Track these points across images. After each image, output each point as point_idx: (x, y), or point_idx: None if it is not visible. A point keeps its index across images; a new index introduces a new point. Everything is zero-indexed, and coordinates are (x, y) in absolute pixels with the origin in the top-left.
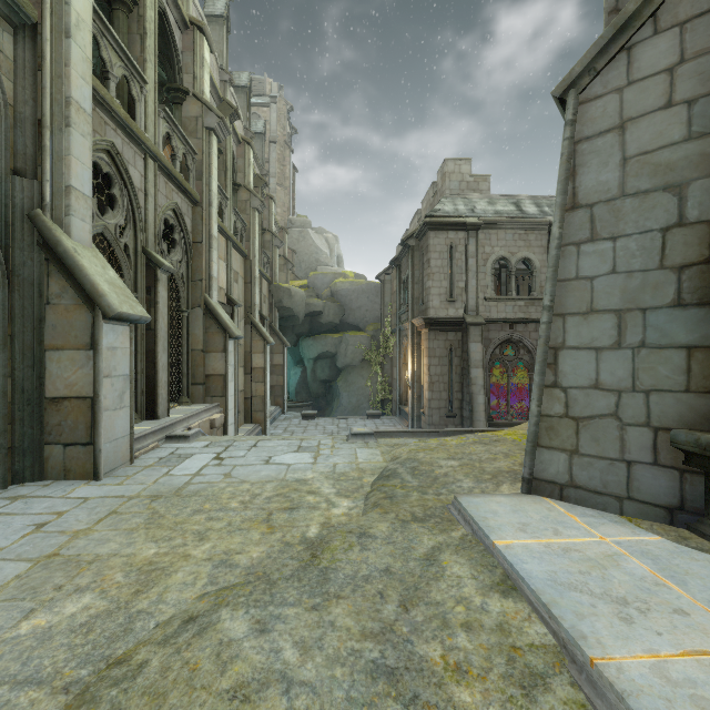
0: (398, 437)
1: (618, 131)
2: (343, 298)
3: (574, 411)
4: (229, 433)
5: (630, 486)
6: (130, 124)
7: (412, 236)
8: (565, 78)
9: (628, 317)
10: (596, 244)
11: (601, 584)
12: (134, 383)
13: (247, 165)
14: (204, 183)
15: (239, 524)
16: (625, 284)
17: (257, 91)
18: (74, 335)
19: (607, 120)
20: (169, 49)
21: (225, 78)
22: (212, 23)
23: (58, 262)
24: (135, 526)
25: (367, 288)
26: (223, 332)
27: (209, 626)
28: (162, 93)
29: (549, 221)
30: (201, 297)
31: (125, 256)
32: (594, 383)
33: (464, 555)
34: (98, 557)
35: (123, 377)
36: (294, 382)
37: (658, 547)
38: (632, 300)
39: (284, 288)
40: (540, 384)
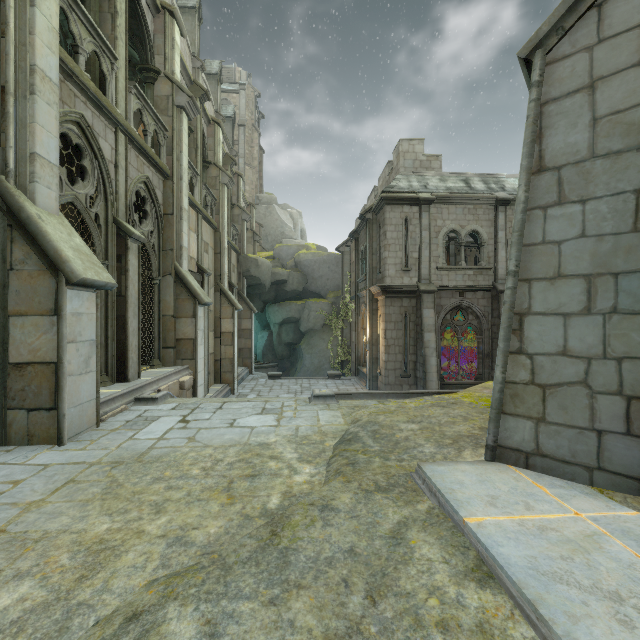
0: (358, 399)
1: (587, 91)
2: (306, 268)
3: (540, 378)
4: (198, 393)
5: (601, 456)
6: (100, 98)
7: (369, 211)
8: (531, 38)
9: (598, 282)
10: (564, 207)
11: (588, 573)
12: (105, 347)
13: (217, 144)
14: (175, 158)
15: (198, 493)
16: (595, 248)
17: (228, 79)
18: (38, 301)
19: (576, 80)
20: (141, 31)
21: (197, 64)
22: (185, 14)
23: (21, 228)
24: (91, 497)
25: (328, 259)
26: (193, 298)
27: (152, 627)
28: (136, 75)
29: (496, 196)
30: (172, 266)
31: (96, 225)
32: (561, 349)
33: (432, 532)
34: (46, 534)
35: (89, 342)
36: (261, 345)
37: (638, 524)
38: (603, 264)
39: (252, 259)
40: (505, 350)
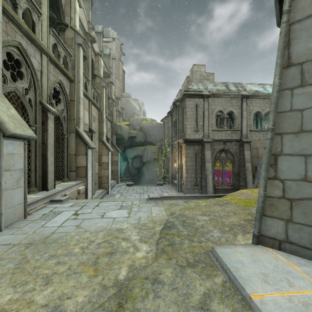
0: (173, 199)
1: None
2: (145, 130)
3: (288, 194)
4: (88, 195)
5: None
6: (31, 34)
7: (178, 101)
8: None
9: None
10: (305, 88)
11: None
12: (35, 172)
13: (100, 66)
14: (76, 71)
15: (75, 267)
16: None
17: (106, 35)
18: None
19: None
20: (57, 3)
21: (90, 26)
22: (84, 0)
23: None
24: (6, 271)
25: (157, 126)
26: (85, 145)
27: None
28: (56, 28)
29: (242, 94)
30: (74, 128)
31: (29, 105)
32: (303, 177)
33: (228, 305)
34: None
35: (19, 170)
36: (123, 168)
37: None
38: None
39: (118, 125)
40: (266, 177)
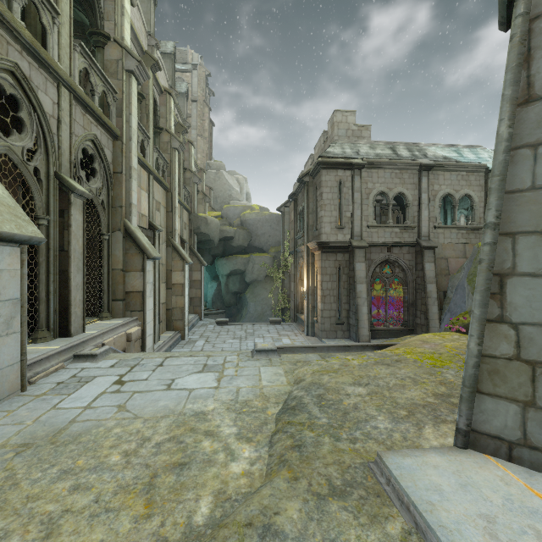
0: (300, 352)
1: None
2: (250, 226)
3: (528, 352)
4: (147, 343)
5: None
6: (37, 49)
7: (307, 174)
8: None
9: None
10: None
11: None
12: (46, 302)
13: (169, 112)
14: (124, 120)
15: (109, 498)
16: None
17: (182, 60)
18: None
19: None
20: None
21: (152, 42)
22: None
23: None
24: None
25: (270, 218)
26: (141, 253)
27: None
28: (89, 43)
29: (420, 162)
30: (121, 222)
31: (35, 179)
32: None
33: None
34: None
35: (12, 301)
36: (211, 293)
37: None
38: None
39: (202, 217)
40: (482, 318)
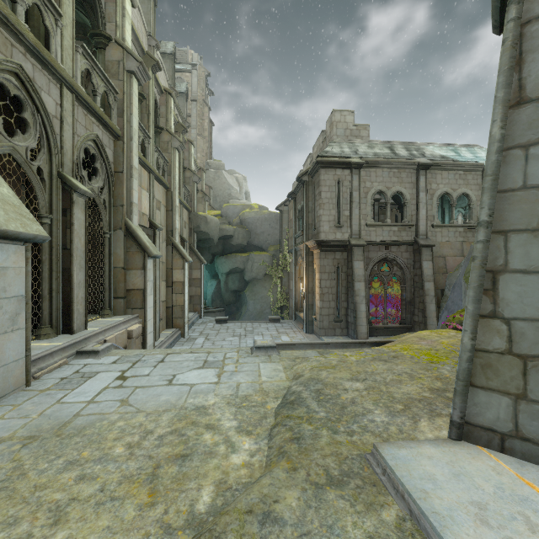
0: (299, 349)
1: None
2: (250, 225)
3: (520, 347)
4: (147, 340)
5: None
6: (41, 51)
7: (306, 174)
8: None
9: None
10: None
11: None
12: (49, 299)
13: (169, 112)
14: (125, 120)
15: (114, 487)
16: None
17: (182, 60)
18: None
19: None
20: None
21: (153, 43)
22: None
23: None
24: None
25: (269, 217)
26: (142, 251)
27: None
28: (91, 43)
29: (418, 161)
30: (122, 221)
31: (39, 179)
32: None
33: None
34: None
35: (17, 298)
36: (210, 292)
37: None
38: None
39: (201, 216)
40: (475, 313)
